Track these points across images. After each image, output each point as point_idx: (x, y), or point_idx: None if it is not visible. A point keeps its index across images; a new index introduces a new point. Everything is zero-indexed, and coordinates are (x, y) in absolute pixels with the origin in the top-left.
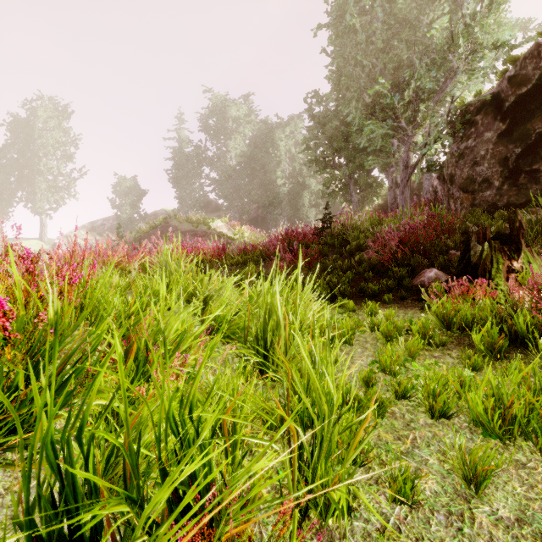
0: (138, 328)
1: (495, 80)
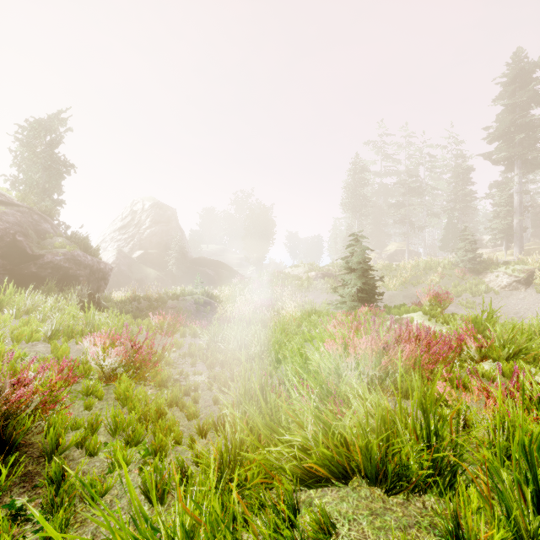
0: (342, 392)
1: None
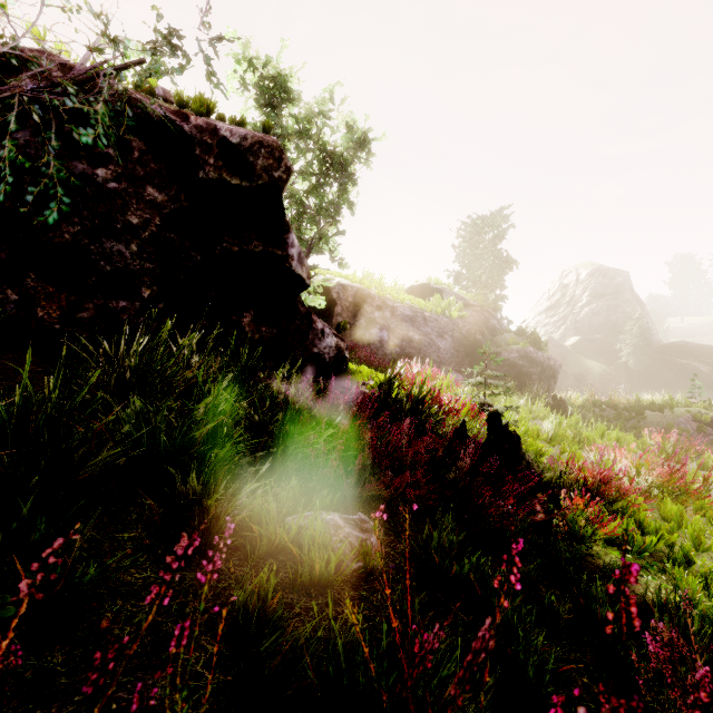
0: None
1: (131, 82)
